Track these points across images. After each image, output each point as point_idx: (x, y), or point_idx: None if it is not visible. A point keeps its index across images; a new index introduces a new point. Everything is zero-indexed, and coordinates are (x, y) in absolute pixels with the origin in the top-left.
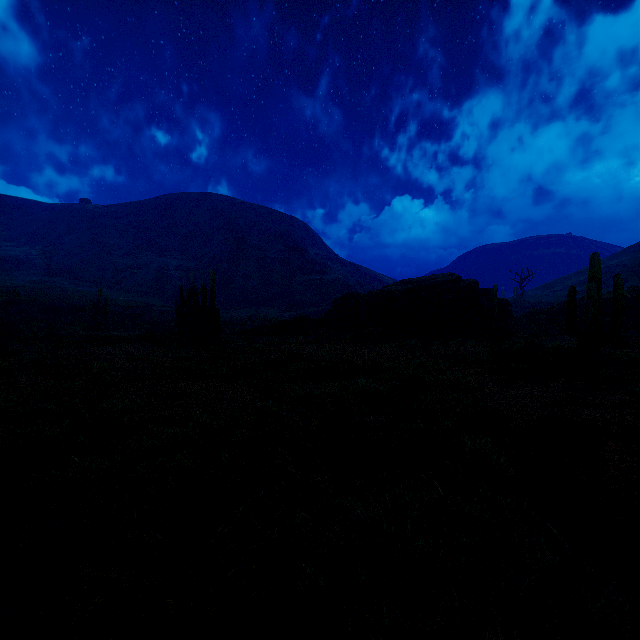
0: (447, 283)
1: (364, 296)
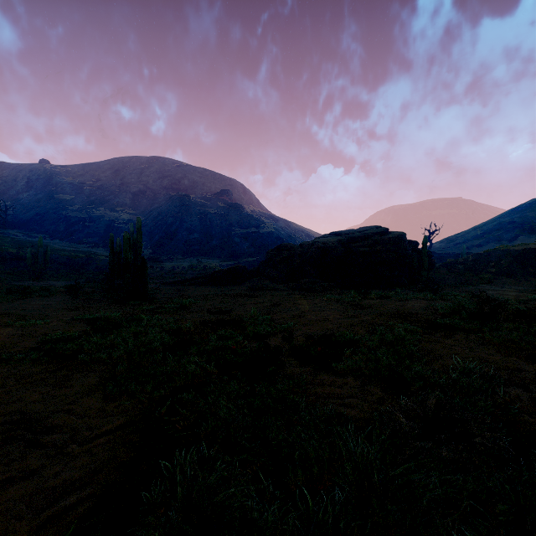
0: (377, 235)
1: (297, 247)
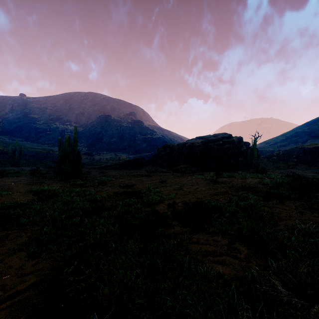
0: (225, 138)
1: (175, 146)
